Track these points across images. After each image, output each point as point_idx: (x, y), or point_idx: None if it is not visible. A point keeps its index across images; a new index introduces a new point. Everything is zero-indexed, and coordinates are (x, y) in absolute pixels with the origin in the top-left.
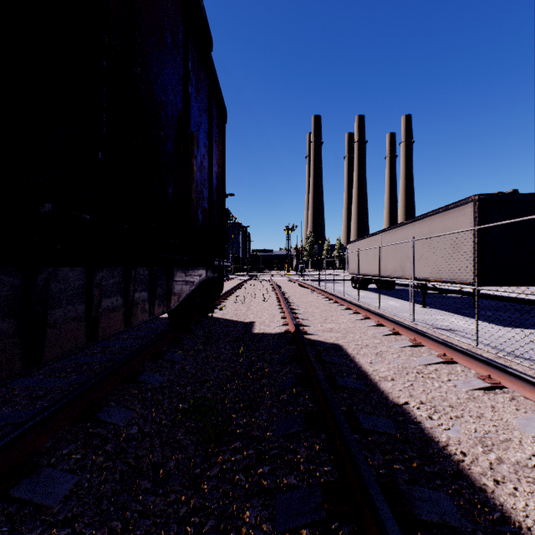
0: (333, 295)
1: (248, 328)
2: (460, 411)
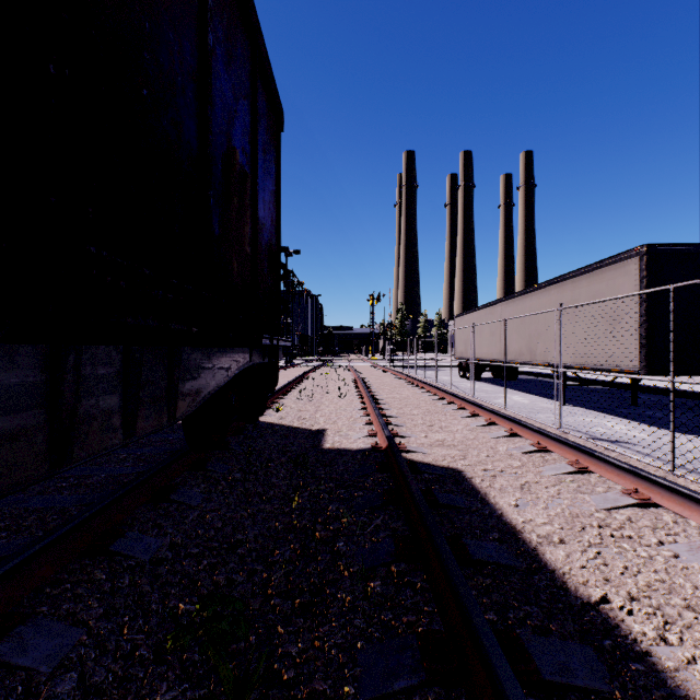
0: (437, 388)
1: (316, 439)
2: None
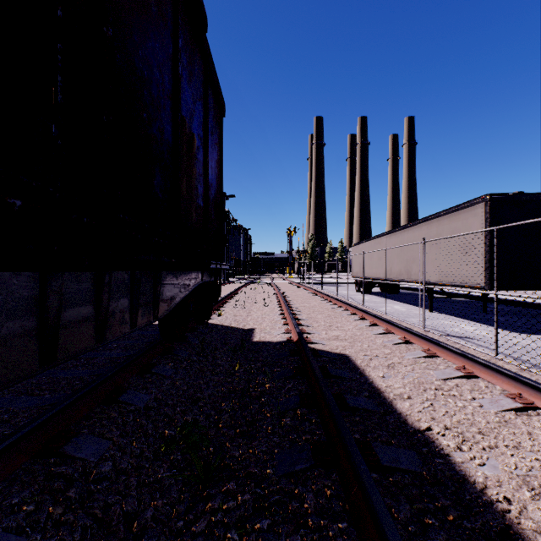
0: (337, 299)
1: (248, 335)
2: (493, 440)
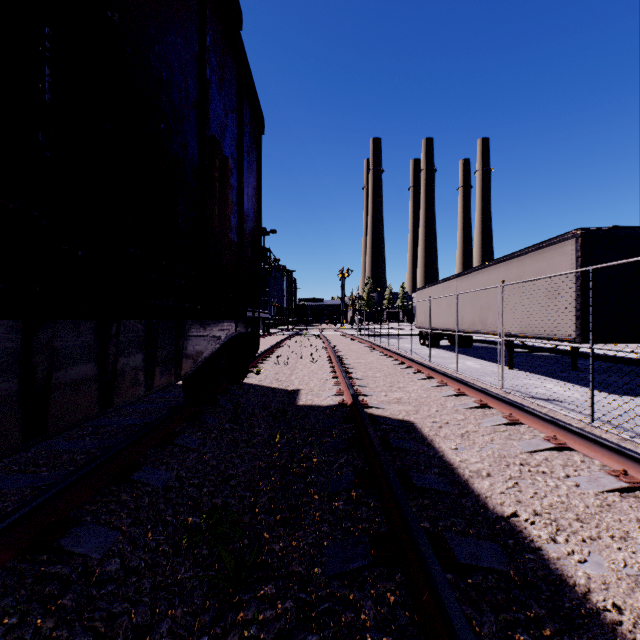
0: (398, 354)
1: (292, 398)
2: (594, 529)
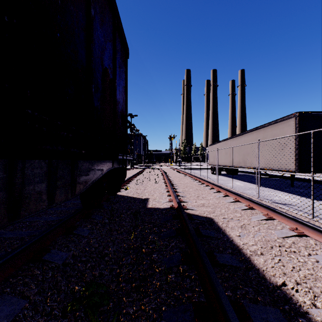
0: (201, 179)
1: (144, 203)
2: None
